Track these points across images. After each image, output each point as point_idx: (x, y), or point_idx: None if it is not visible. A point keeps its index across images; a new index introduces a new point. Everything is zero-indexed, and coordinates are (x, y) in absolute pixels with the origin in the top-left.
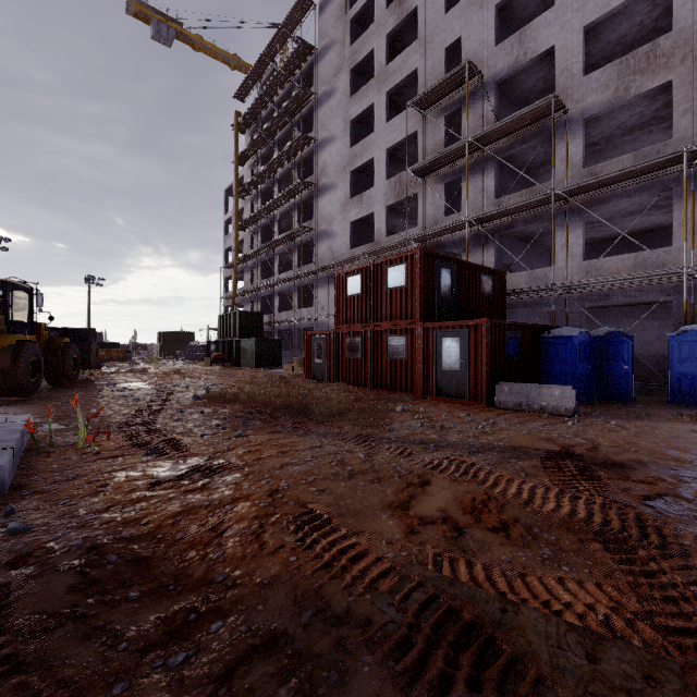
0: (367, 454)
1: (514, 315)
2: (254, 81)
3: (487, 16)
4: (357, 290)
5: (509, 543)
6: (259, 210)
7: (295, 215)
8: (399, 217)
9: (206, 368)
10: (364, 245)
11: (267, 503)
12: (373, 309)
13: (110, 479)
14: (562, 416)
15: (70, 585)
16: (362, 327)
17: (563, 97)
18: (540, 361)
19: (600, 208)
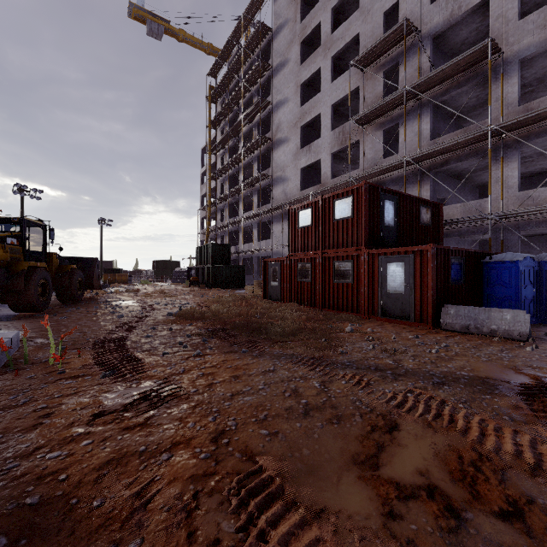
0: (322, 383)
1: (447, 243)
2: (223, 60)
3: None
4: (307, 222)
5: None
6: (227, 163)
7: (256, 165)
8: (341, 162)
9: (185, 289)
10: (312, 187)
11: (209, 453)
12: (321, 238)
13: (57, 407)
14: (515, 340)
15: None
16: (311, 254)
17: (498, 42)
18: (481, 284)
19: (534, 143)
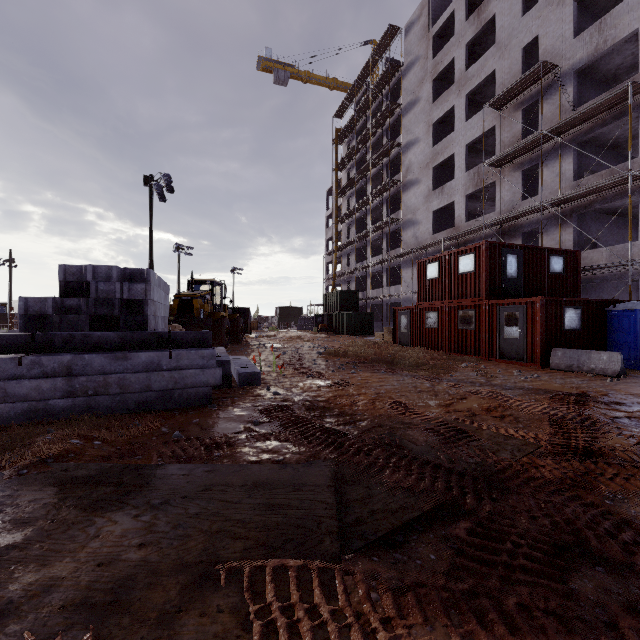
0: (431, 385)
1: (599, 288)
2: (350, 100)
3: (564, 12)
4: (435, 274)
5: (499, 421)
6: (354, 207)
7: (384, 208)
8: (479, 201)
9: (315, 335)
10: (445, 230)
11: (375, 396)
12: (447, 290)
13: (298, 384)
14: (607, 376)
15: (306, 408)
16: (438, 303)
17: None
18: (606, 331)
19: None
